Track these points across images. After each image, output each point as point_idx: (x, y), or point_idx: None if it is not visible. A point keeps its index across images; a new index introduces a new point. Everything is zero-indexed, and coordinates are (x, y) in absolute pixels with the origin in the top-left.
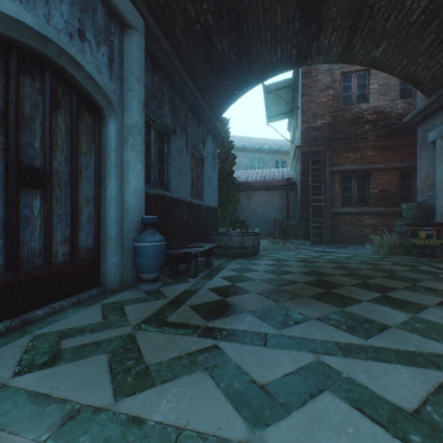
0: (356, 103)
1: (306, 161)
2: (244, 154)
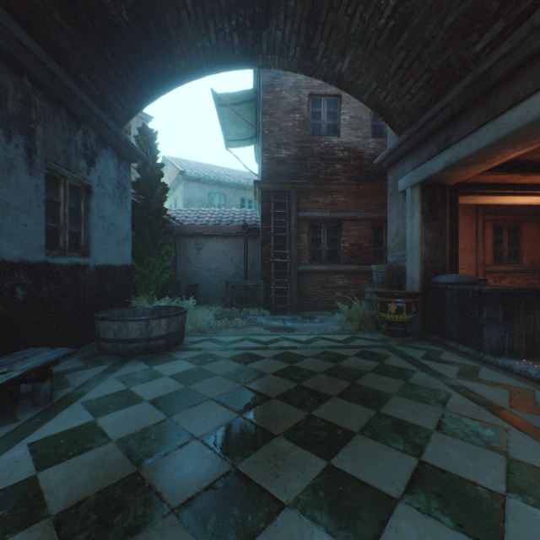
0: (326, 135)
1: (268, 202)
2: (199, 185)
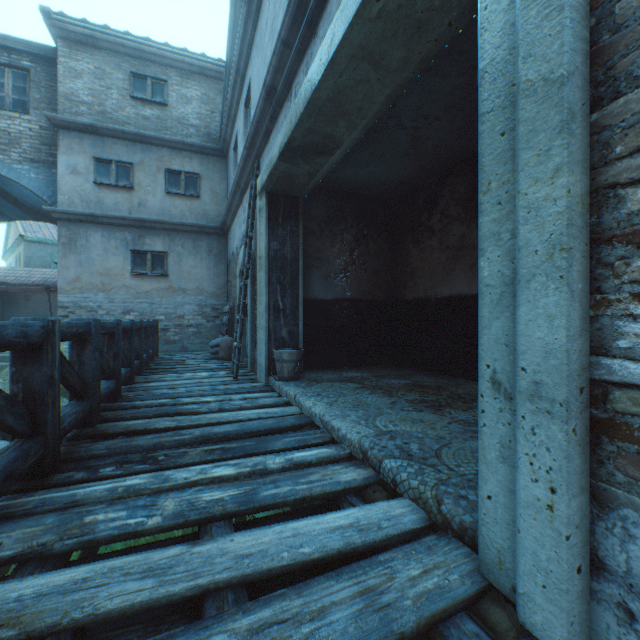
0: None
1: None
2: (42, 246)
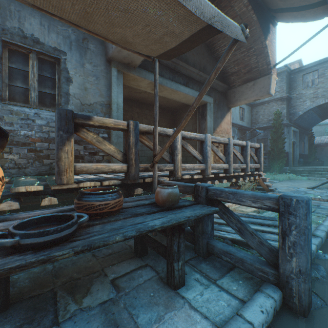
0: None
1: None
2: (319, 126)
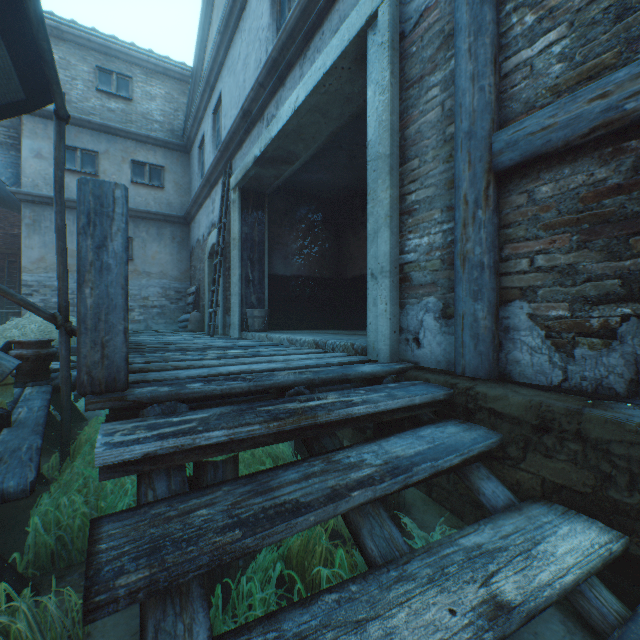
0: None
1: (4, 260)
2: None
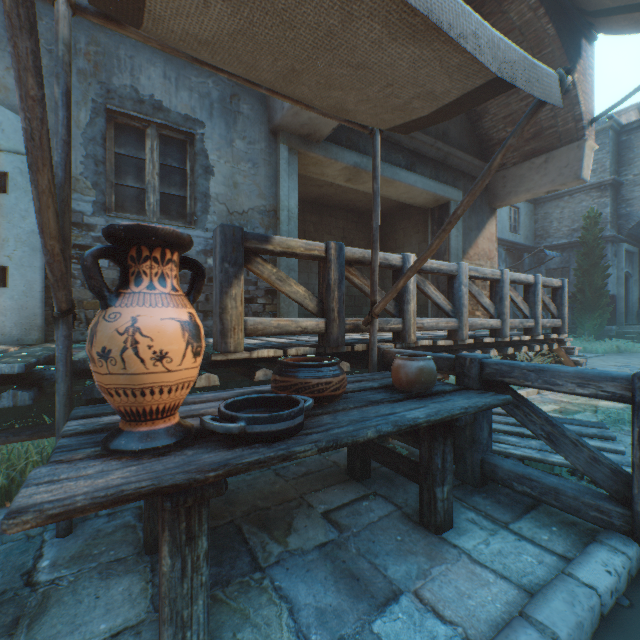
0: None
1: None
2: None
